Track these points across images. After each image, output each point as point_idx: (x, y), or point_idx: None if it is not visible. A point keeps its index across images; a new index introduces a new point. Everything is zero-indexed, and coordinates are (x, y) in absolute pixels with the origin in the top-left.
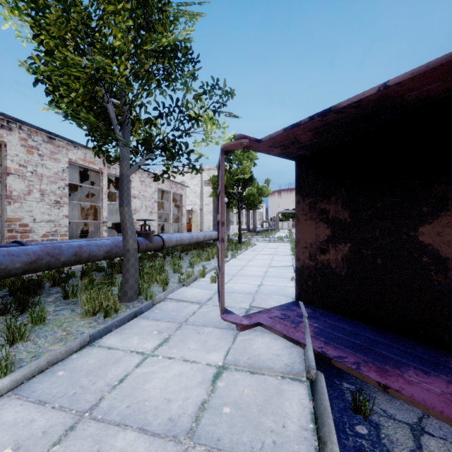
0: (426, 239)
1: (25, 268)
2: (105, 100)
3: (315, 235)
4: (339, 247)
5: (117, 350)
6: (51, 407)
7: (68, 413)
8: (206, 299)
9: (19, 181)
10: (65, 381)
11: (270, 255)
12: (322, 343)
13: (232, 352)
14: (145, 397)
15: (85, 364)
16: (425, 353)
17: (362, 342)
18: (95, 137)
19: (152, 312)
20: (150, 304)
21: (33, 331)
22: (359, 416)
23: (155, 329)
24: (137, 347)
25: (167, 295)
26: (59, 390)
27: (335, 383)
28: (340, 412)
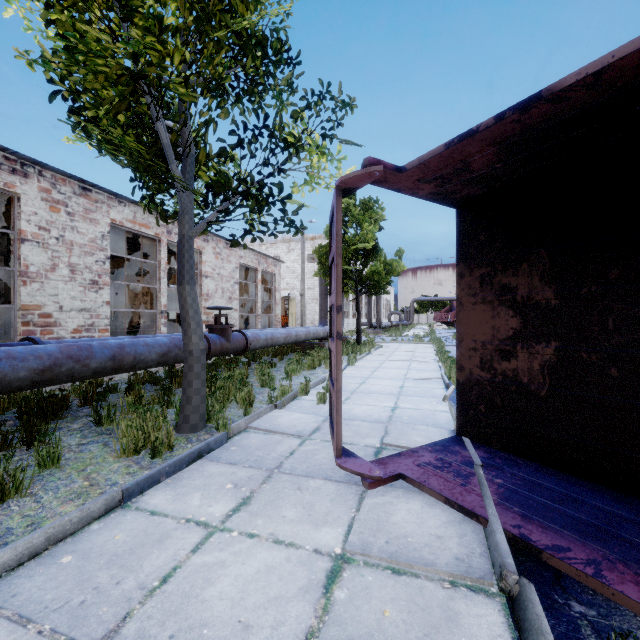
0: None
1: (34, 379)
2: (153, 116)
3: (491, 329)
4: (535, 348)
5: (165, 518)
6: (37, 630)
7: None
8: (311, 430)
9: (39, 251)
10: (70, 576)
11: (404, 361)
12: (517, 517)
13: (357, 529)
14: (203, 616)
15: (110, 542)
16: None
17: (591, 517)
18: (144, 182)
19: (226, 450)
20: (224, 436)
21: (39, 479)
22: None
23: (228, 480)
24: (198, 512)
25: (250, 422)
26: (57, 595)
27: (556, 603)
28: None
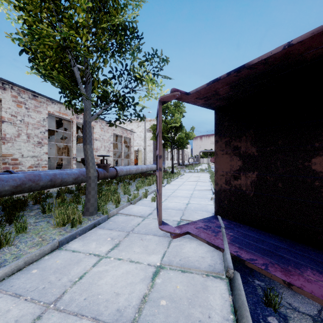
0: (317, 167)
1: (12, 190)
2: (72, 64)
3: (230, 166)
4: (248, 175)
5: (79, 253)
6: (24, 299)
7: (37, 304)
8: (148, 214)
9: (11, 127)
10: (37, 278)
11: (194, 182)
12: (237, 248)
13: (167, 255)
14: (98, 291)
15: (54, 263)
16: (318, 256)
17: (268, 247)
18: (66, 94)
19: (107, 223)
20: (106, 217)
21: (17, 238)
22: (269, 308)
23: (108, 236)
24: (94, 250)
25: (118, 211)
26: (32, 285)
27: (249, 281)
28: (254, 304)
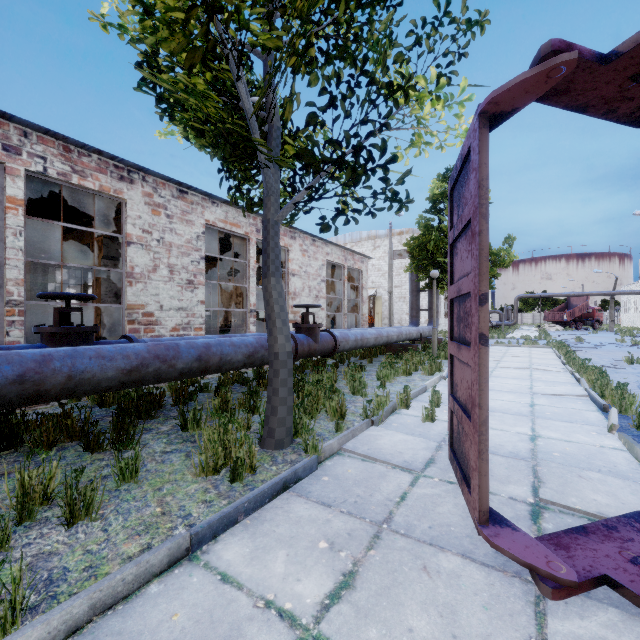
0: None
1: (121, 379)
2: (233, 75)
3: None
4: None
5: (238, 591)
6: None
7: None
8: (423, 462)
9: (142, 253)
10: None
11: (522, 369)
12: None
13: None
14: None
15: (165, 625)
16: None
17: None
18: (231, 171)
19: (316, 480)
20: (313, 461)
21: (116, 495)
22: None
23: (321, 533)
24: (281, 589)
25: (343, 442)
26: None
27: None
28: None
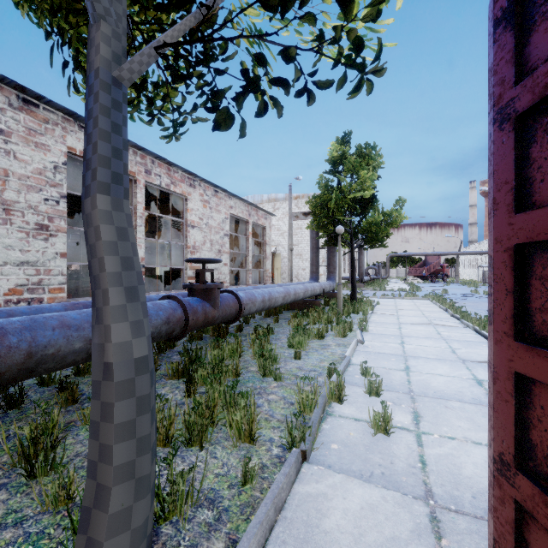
0: None
1: None
2: None
3: None
4: None
5: None
6: None
7: None
8: None
9: None
10: None
11: (425, 325)
12: None
13: None
14: None
15: None
16: None
17: None
18: (64, 31)
19: None
20: None
21: None
22: None
23: None
24: None
25: (259, 542)
26: None
27: None
28: None
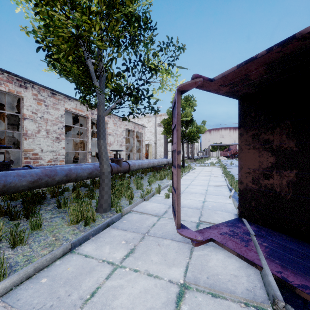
0: None
1: (29, 186)
2: (85, 57)
3: (258, 162)
4: (284, 173)
5: (92, 259)
6: None
7: None
8: (163, 212)
9: (32, 123)
10: (46, 290)
11: (207, 176)
12: (279, 266)
13: (190, 269)
14: None
15: (65, 271)
16: None
17: None
18: (81, 90)
19: (121, 222)
20: (120, 215)
21: (31, 235)
22: None
23: (123, 239)
24: (108, 256)
25: (132, 208)
26: (39, 301)
27: None
28: None
